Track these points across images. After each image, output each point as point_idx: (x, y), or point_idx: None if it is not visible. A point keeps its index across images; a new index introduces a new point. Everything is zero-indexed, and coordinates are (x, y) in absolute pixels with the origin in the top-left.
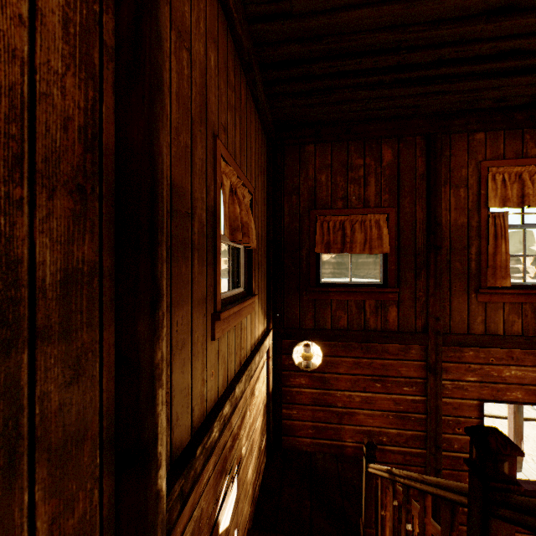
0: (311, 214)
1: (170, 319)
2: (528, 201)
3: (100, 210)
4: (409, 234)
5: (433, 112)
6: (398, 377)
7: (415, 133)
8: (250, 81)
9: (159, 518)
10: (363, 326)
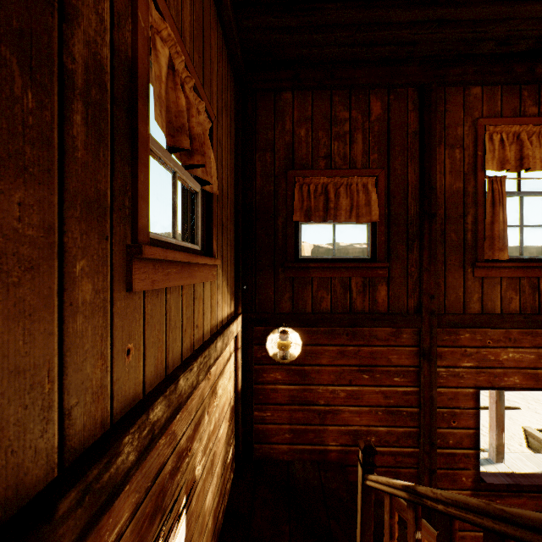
0: (288, 175)
1: None
2: (527, 163)
3: None
4: (400, 201)
5: (429, 56)
6: (388, 366)
7: (408, 82)
8: None
9: None
10: (349, 308)
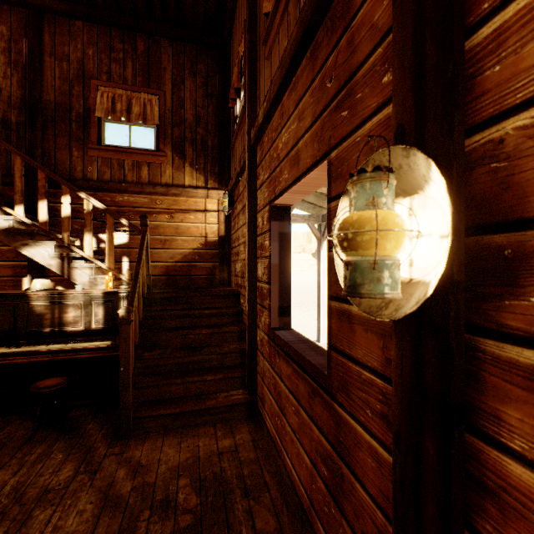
0: None
1: (55, 139)
2: None
3: (26, 111)
4: None
5: None
6: None
7: None
8: (149, 34)
9: (35, 175)
10: None
